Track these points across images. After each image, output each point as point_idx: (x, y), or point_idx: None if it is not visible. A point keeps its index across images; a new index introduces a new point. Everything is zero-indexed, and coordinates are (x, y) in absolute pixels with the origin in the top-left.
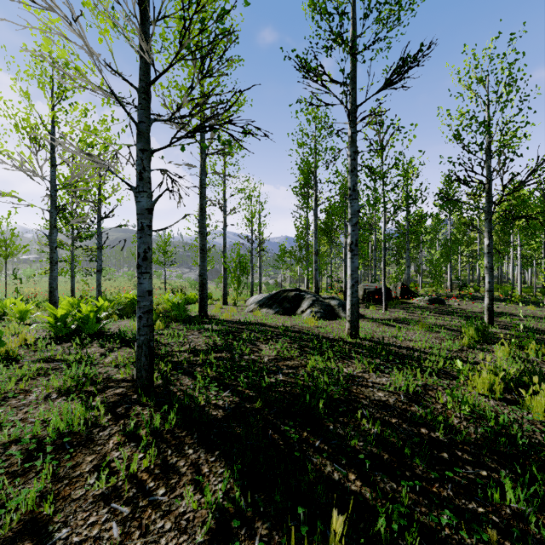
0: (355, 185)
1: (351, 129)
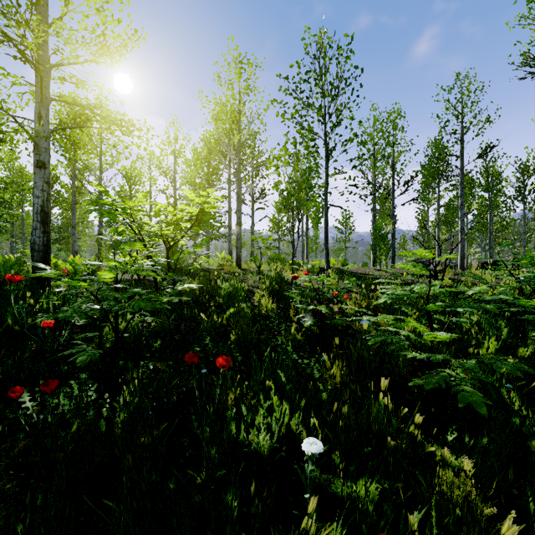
0: (462, 202)
1: (460, 178)
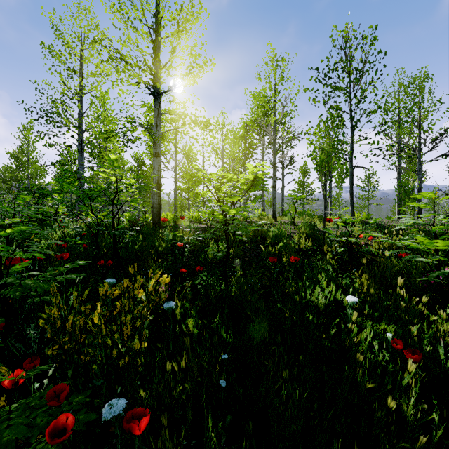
0: None
1: None
